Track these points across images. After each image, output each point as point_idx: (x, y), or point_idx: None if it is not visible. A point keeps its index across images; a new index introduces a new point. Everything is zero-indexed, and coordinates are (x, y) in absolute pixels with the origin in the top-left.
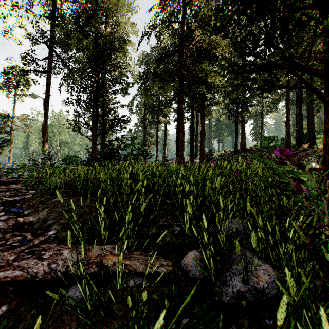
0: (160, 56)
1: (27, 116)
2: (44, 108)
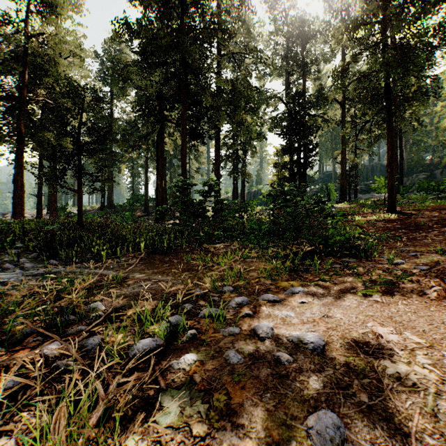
0: None
1: None
2: None
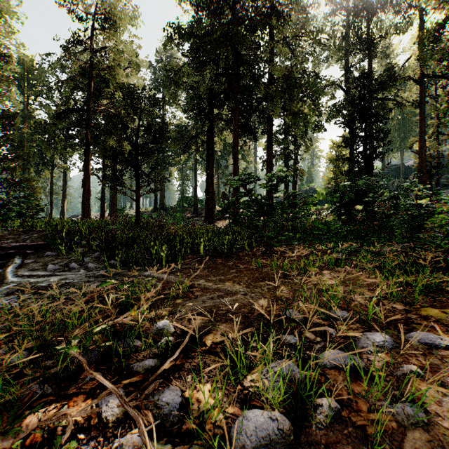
0: (62, 109)
1: None
2: None
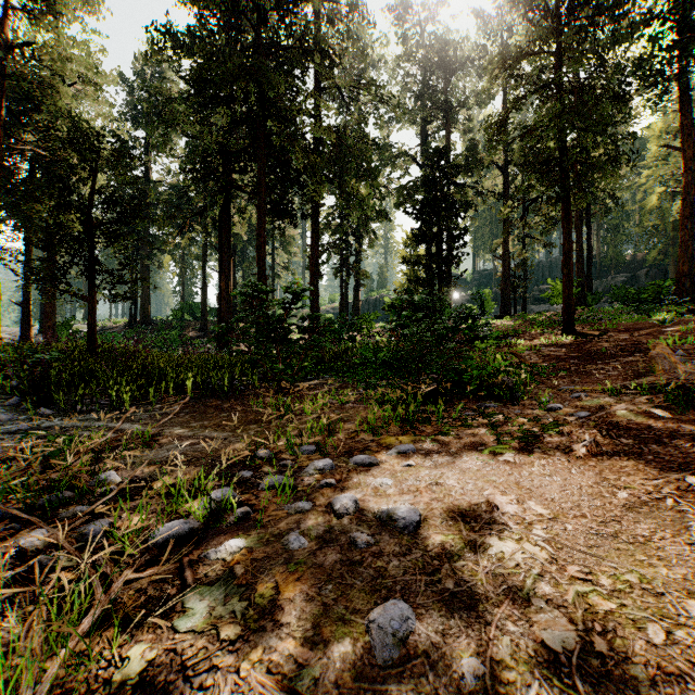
0: None
1: None
2: None
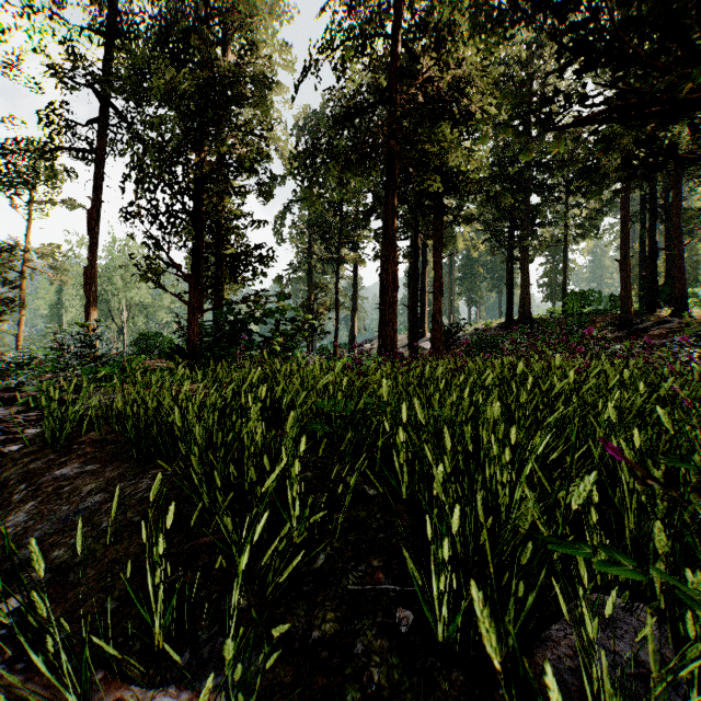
0: (344, 113)
1: (56, 248)
2: (89, 230)
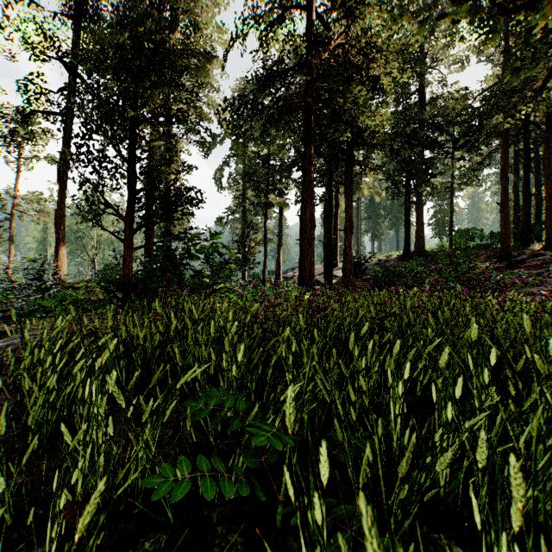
0: (269, 77)
1: (39, 195)
2: (58, 178)
